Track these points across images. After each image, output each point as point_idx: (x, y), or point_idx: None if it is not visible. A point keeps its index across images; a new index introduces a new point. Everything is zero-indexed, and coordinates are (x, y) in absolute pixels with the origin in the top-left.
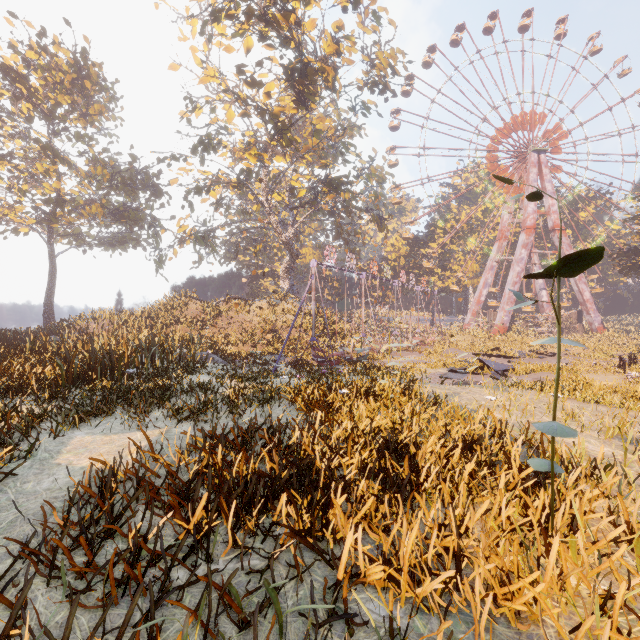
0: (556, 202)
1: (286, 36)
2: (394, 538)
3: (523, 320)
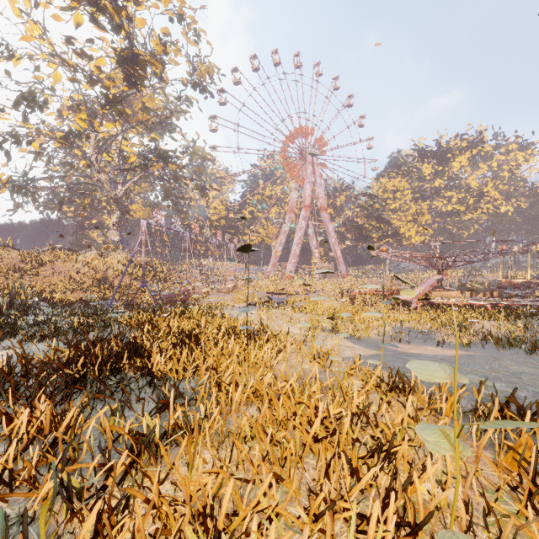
0: (322, 191)
1: (117, 24)
2: (183, 367)
3: (303, 269)
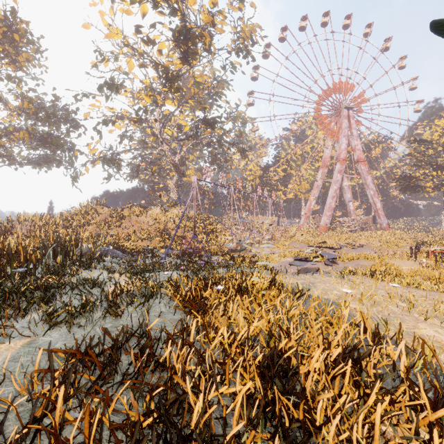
0: (359, 143)
1: (174, 7)
2: None
3: (338, 222)
